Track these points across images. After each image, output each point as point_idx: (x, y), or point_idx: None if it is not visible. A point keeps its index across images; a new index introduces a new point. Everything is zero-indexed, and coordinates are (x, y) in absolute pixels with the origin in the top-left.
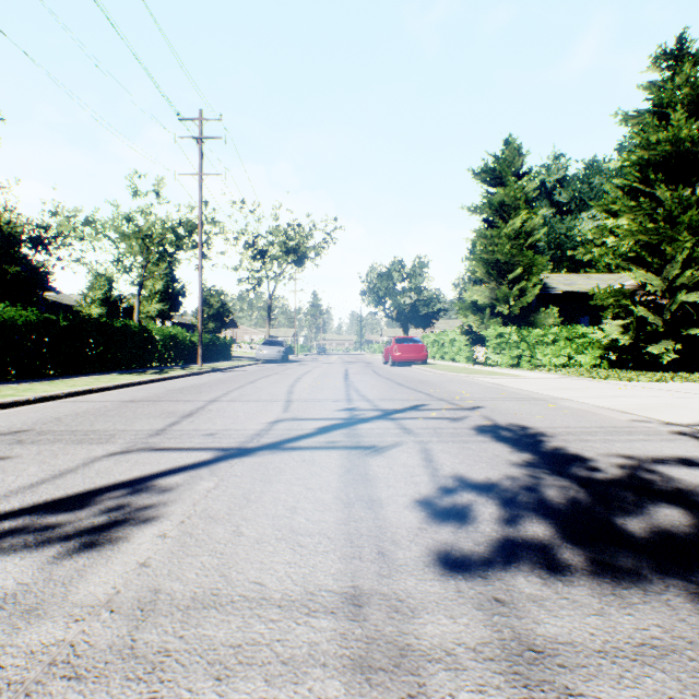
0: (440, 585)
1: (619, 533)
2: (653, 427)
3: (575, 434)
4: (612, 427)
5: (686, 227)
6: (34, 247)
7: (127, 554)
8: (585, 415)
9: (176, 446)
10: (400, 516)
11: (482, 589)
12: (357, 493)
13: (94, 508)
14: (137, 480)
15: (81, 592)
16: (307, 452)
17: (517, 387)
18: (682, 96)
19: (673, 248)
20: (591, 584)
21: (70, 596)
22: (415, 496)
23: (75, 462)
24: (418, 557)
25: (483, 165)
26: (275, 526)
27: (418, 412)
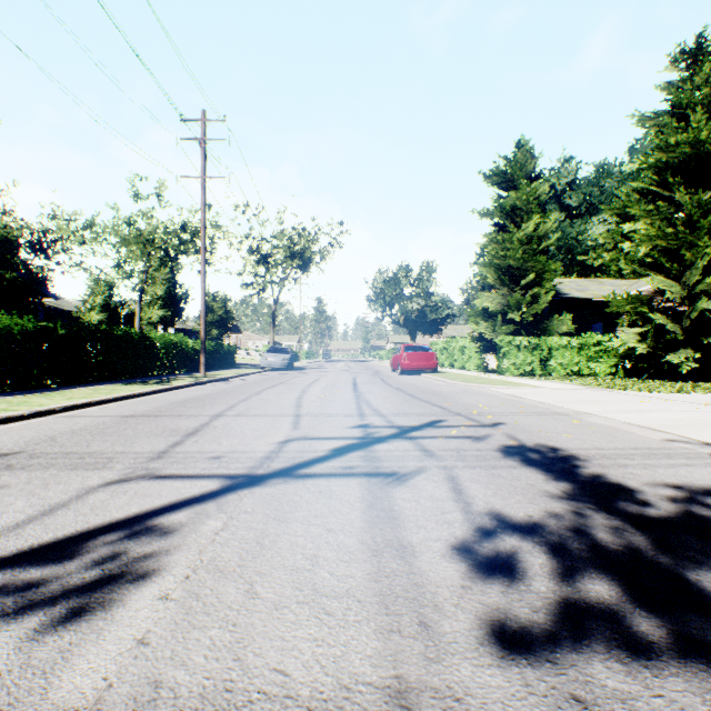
0: (502, 675)
1: (697, 594)
2: (692, 448)
3: (610, 457)
4: (647, 448)
5: (706, 232)
6: (33, 251)
7: (122, 625)
8: (615, 433)
9: (179, 472)
10: (437, 568)
11: (554, 681)
12: (384, 536)
13: (86, 557)
14: (135, 517)
15: (64, 686)
16: (323, 481)
17: (535, 399)
18: (701, 97)
19: (692, 254)
20: (685, 673)
21: (50, 693)
22: (451, 540)
23: (68, 494)
24: (469, 630)
25: (494, 168)
26: (295, 584)
27: (437, 429)
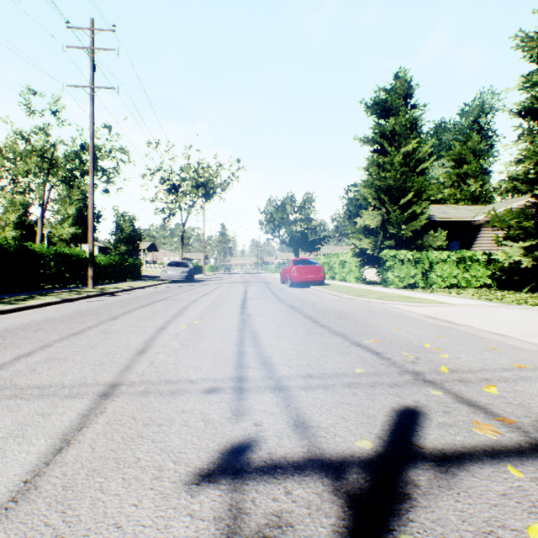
0: None
1: None
2: None
3: None
4: None
5: None
6: None
7: None
8: None
9: None
10: None
11: None
12: None
13: None
14: None
15: None
16: None
17: (478, 326)
18: None
19: None
20: None
21: None
22: None
23: None
24: None
25: (375, 97)
26: None
27: (455, 493)
